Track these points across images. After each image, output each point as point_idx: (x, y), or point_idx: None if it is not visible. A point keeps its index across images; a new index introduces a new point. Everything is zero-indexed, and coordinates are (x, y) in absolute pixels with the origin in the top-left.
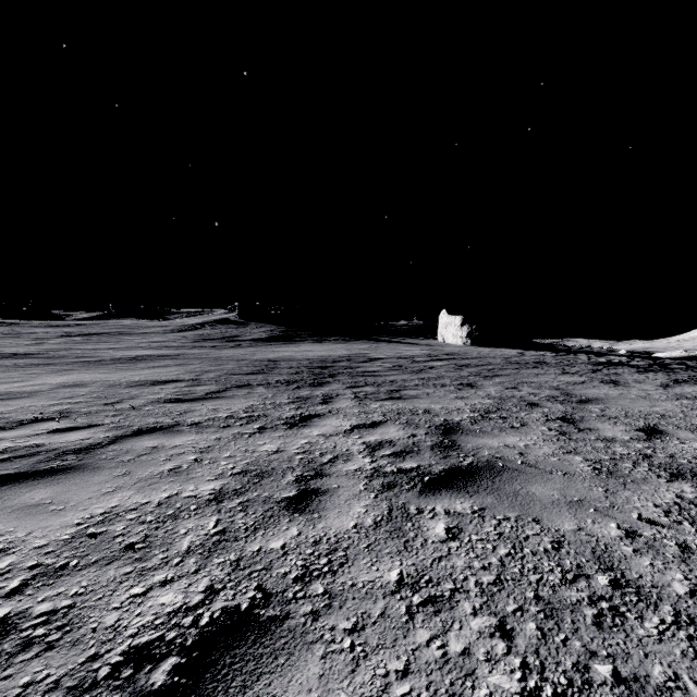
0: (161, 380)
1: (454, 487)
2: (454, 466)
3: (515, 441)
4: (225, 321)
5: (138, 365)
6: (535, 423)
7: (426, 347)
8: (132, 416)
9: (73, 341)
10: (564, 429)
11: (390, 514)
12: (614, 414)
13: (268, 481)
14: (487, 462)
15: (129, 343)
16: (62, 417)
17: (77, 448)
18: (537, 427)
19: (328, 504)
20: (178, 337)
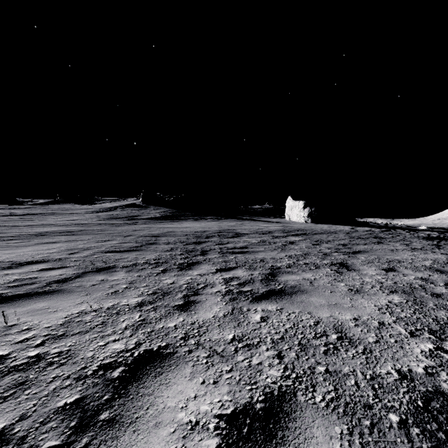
0: (25, 261)
1: None
2: None
3: None
4: (132, 205)
5: (30, 241)
6: None
7: (279, 224)
8: None
9: (6, 219)
10: None
11: None
12: None
13: None
14: None
15: (49, 221)
16: None
17: None
18: None
19: None
20: (93, 216)
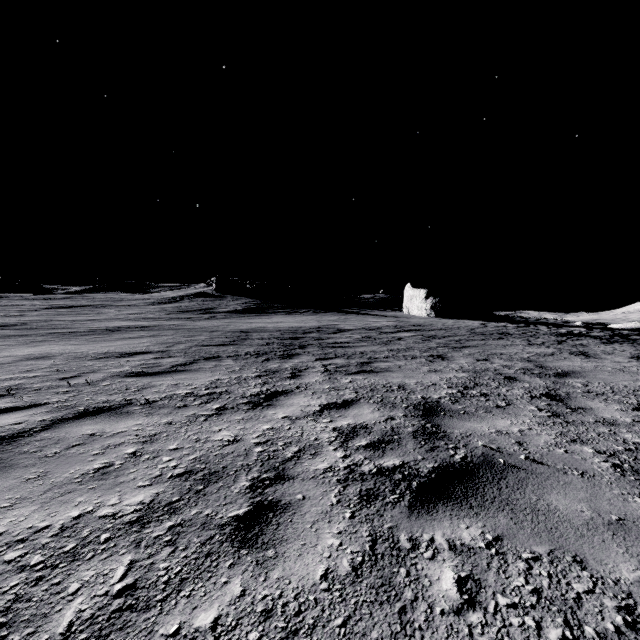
0: (130, 352)
1: (452, 498)
2: (445, 463)
3: (507, 425)
4: (203, 294)
5: (112, 336)
6: (520, 401)
7: (392, 319)
8: (84, 393)
9: (55, 313)
10: (555, 409)
11: (373, 550)
12: (600, 389)
13: (214, 489)
14: (483, 456)
15: (108, 315)
16: (8, 394)
17: (2, 436)
18: (524, 406)
19: (288, 531)
20: (157, 309)
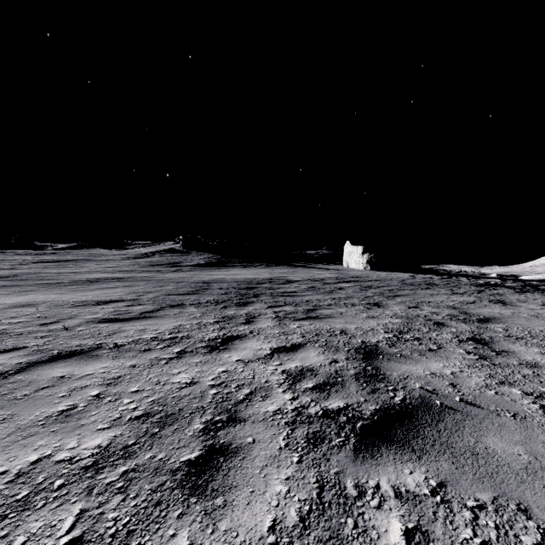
0: (105, 300)
1: (395, 441)
2: (386, 405)
3: (440, 368)
4: (172, 250)
5: (91, 286)
6: (450, 344)
7: (334, 272)
8: (60, 338)
9: (44, 266)
10: (482, 352)
11: (321, 498)
12: (519, 334)
13: (169, 432)
14: (421, 398)
15: (89, 268)
16: None
17: None
18: (454, 349)
19: (238, 476)
20: (131, 263)
